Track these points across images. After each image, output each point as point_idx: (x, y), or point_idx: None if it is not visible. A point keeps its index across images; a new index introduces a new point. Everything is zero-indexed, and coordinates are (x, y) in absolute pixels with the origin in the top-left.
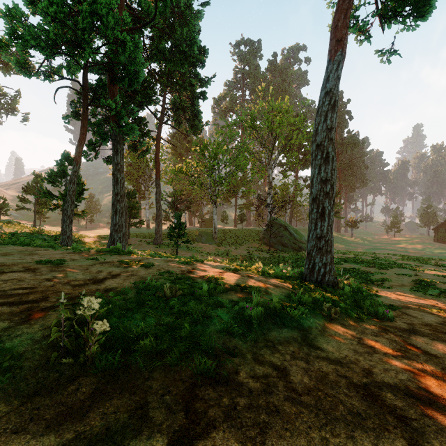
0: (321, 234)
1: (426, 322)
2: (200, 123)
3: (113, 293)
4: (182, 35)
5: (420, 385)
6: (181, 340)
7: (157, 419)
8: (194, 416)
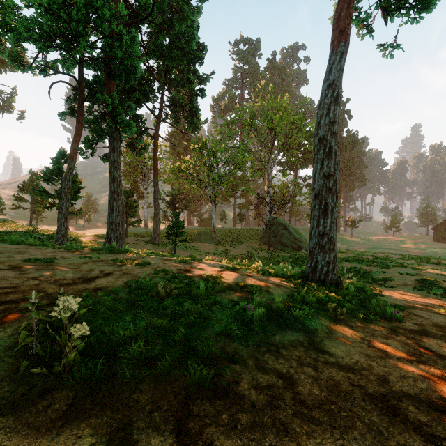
0: (324, 231)
1: (436, 323)
2: (198, 121)
3: (103, 293)
4: (180, 31)
5: (443, 394)
6: (175, 345)
7: (141, 444)
8: (187, 439)
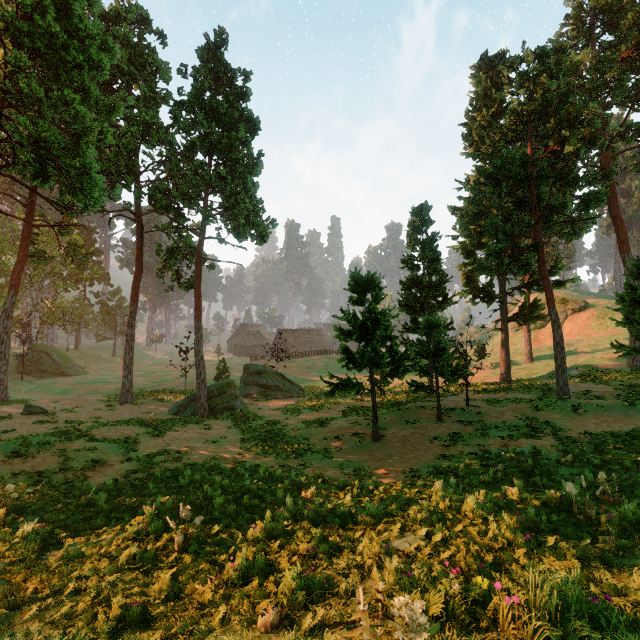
0: None
1: None
2: None
3: None
4: None
5: None
6: None
7: None
8: None
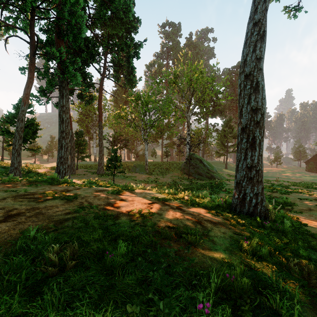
0: (252, 164)
1: None
2: (134, 78)
3: None
4: (119, 4)
5: None
6: None
7: None
8: None
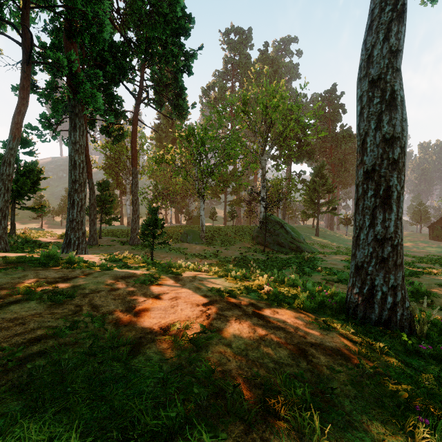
0: (385, 234)
1: None
2: (184, 103)
3: None
4: None
5: None
6: None
7: None
8: None
